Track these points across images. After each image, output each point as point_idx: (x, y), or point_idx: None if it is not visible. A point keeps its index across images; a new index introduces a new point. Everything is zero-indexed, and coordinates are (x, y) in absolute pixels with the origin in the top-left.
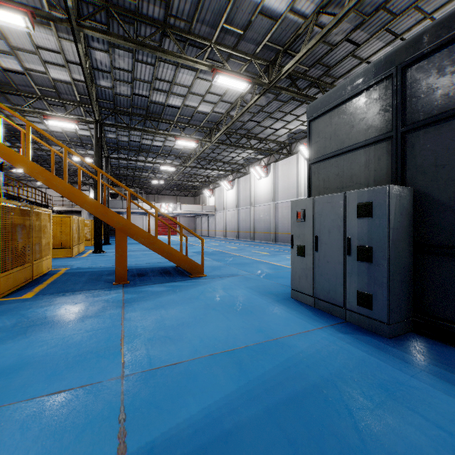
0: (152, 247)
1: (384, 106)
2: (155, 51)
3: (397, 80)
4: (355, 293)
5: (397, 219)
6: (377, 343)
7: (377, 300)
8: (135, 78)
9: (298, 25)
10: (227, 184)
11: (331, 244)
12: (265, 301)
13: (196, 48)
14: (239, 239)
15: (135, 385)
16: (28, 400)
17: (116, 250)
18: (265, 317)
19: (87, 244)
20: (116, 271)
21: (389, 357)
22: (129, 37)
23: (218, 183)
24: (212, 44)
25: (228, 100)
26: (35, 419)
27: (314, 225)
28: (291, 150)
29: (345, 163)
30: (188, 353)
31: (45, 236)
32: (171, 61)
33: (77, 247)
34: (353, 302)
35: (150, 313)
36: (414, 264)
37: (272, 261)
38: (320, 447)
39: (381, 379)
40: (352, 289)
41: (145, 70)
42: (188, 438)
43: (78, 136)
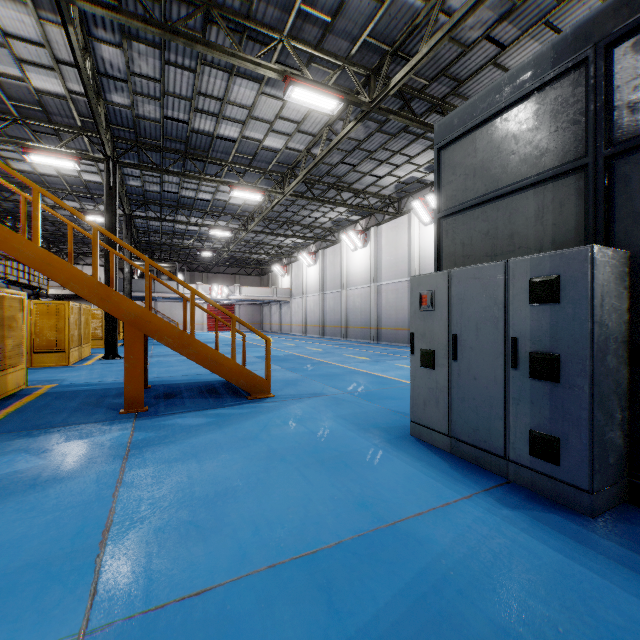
0: (186, 351)
1: (571, 114)
2: (193, 43)
3: (596, 68)
4: (527, 434)
5: (605, 305)
6: (575, 528)
7: (570, 449)
8: (166, 92)
9: (416, 12)
10: (307, 257)
11: (481, 348)
12: (368, 441)
13: (259, 45)
14: (325, 337)
15: None
16: None
17: (126, 357)
18: (370, 475)
19: (98, 346)
20: (125, 391)
21: (606, 563)
22: (150, 18)
23: (295, 256)
24: (284, 38)
25: (309, 130)
26: None
27: (451, 317)
28: (401, 208)
29: (501, 215)
30: (227, 564)
31: (13, 334)
32: (221, 65)
33: (77, 349)
34: (523, 449)
35: (170, 469)
36: (629, 384)
37: (375, 370)
38: None
39: (609, 623)
40: (520, 427)
41: (181, 79)
42: None
43: (83, 183)
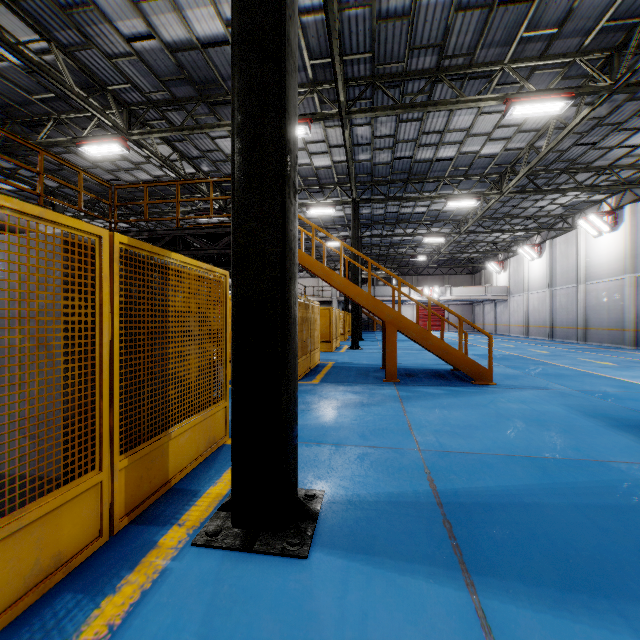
0: (424, 343)
1: None
2: (425, 108)
3: None
4: None
5: None
6: None
7: None
8: (397, 141)
9: None
10: (529, 251)
11: None
12: (591, 423)
13: (479, 79)
14: (553, 340)
15: (432, 457)
16: (355, 446)
17: (386, 345)
18: (587, 439)
19: (340, 339)
20: (386, 367)
21: None
22: (395, 104)
23: (513, 251)
24: (505, 65)
25: (531, 127)
26: (365, 456)
27: None
28: None
29: None
30: (479, 448)
31: (316, 329)
32: None
33: (334, 341)
34: None
35: (431, 411)
36: None
37: (619, 376)
38: (637, 542)
39: None
40: None
41: (409, 128)
42: (487, 496)
43: (332, 219)
